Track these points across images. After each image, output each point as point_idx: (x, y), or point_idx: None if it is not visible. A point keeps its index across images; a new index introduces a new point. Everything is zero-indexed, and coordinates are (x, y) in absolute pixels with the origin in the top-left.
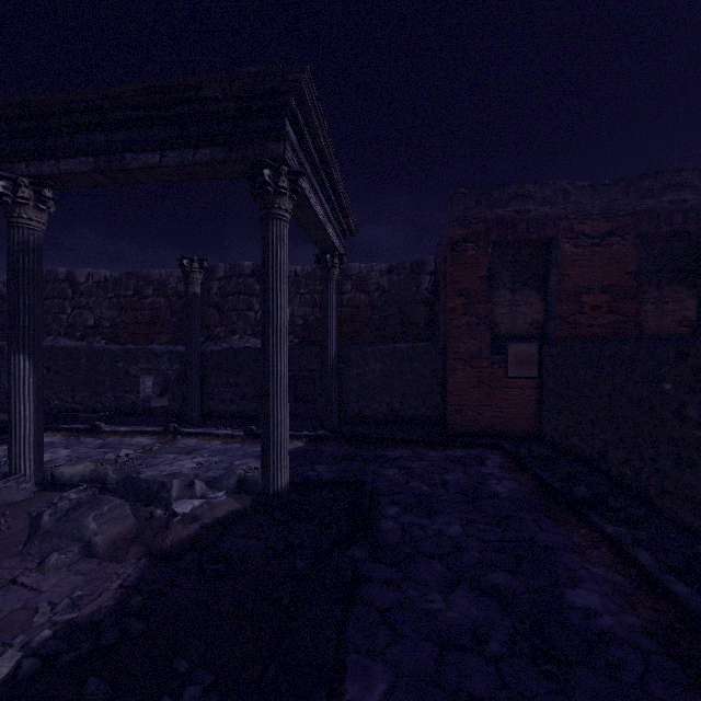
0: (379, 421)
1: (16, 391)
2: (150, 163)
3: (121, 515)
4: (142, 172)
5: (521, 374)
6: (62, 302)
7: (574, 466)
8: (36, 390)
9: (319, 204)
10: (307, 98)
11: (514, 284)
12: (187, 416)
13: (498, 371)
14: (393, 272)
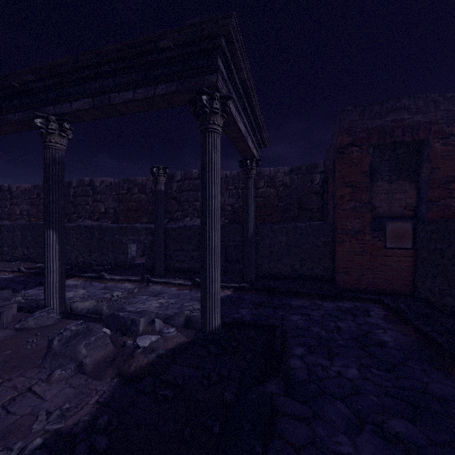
0: (284, 277)
1: (48, 253)
2: (126, 99)
3: (103, 343)
4: (122, 106)
5: (398, 245)
6: (87, 198)
7: (451, 322)
8: (60, 253)
9: (242, 122)
10: (233, 38)
11: (390, 176)
12: (156, 270)
13: (378, 243)
14: (293, 172)
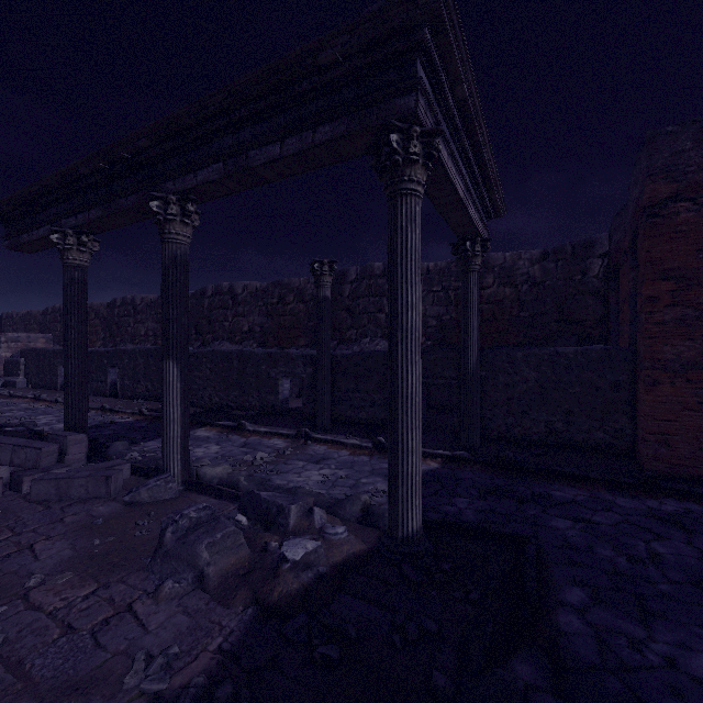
0: (534, 443)
1: (167, 395)
2: (271, 157)
3: (234, 544)
4: (265, 169)
5: None
6: (226, 312)
7: None
8: (183, 394)
9: (458, 176)
10: (446, 24)
11: None
12: (318, 421)
13: None
14: (548, 258)
